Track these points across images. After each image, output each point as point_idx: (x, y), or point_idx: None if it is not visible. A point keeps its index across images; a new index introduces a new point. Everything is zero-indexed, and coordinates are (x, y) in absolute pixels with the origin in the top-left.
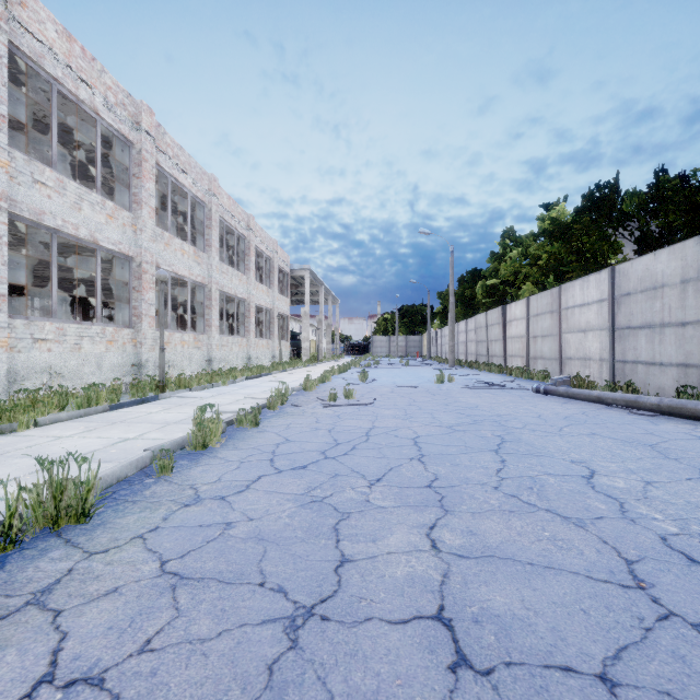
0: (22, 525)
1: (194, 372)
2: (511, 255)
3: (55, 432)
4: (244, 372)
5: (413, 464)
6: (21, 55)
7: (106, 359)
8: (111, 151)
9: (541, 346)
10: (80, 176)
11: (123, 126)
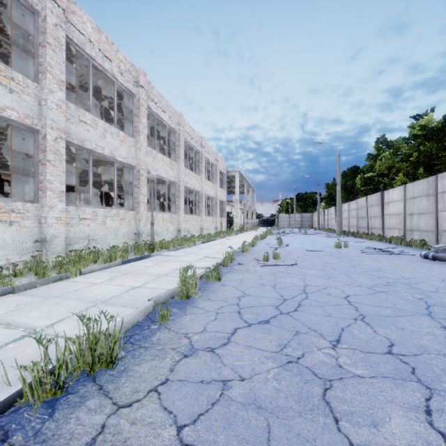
0: (68, 368)
1: (169, 238)
2: (384, 155)
3: (91, 279)
4: (200, 238)
5: (360, 325)
6: (73, 44)
7: (120, 230)
8: (122, 101)
9: (418, 221)
10: (105, 119)
11: (129, 84)
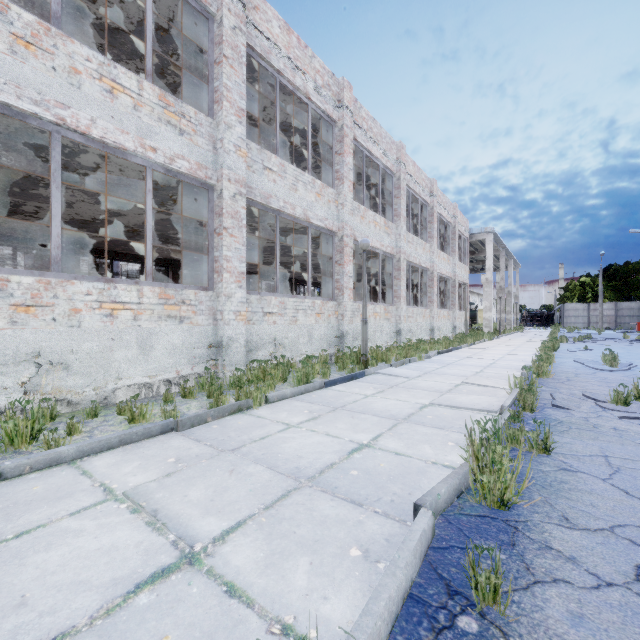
0: None
1: (384, 344)
2: None
3: (283, 415)
4: (433, 345)
5: None
6: (255, 56)
7: (315, 330)
8: (316, 139)
9: None
10: None
11: (327, 106)
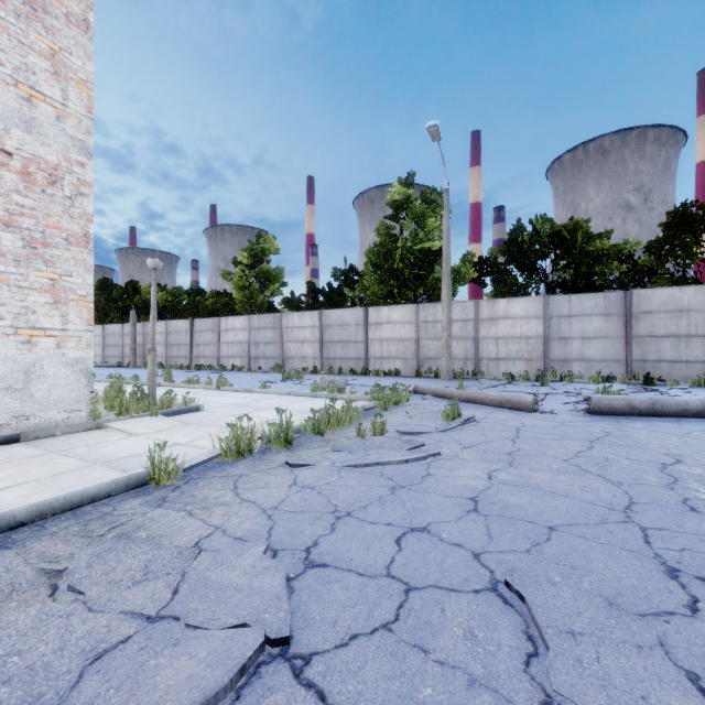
0: None
1: None
2: None
3: None
4: None
5: None
6: None
7: None
8: None
9: None
10: None
11: None
